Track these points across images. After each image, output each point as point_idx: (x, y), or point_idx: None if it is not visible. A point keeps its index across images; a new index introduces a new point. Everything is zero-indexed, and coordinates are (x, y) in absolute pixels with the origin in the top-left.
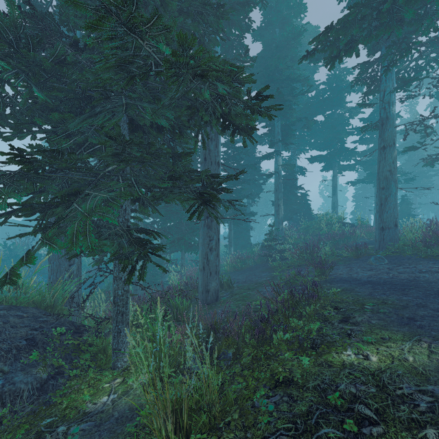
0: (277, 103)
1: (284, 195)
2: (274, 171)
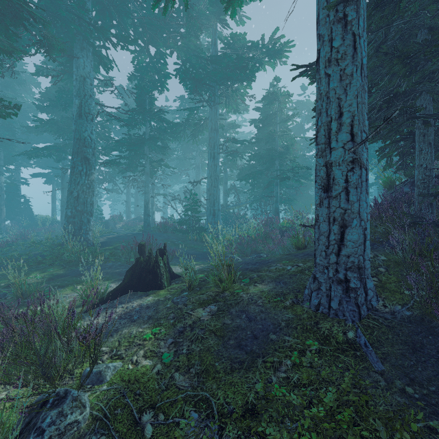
0: (0, 145)
1: (7, 201)
2: None
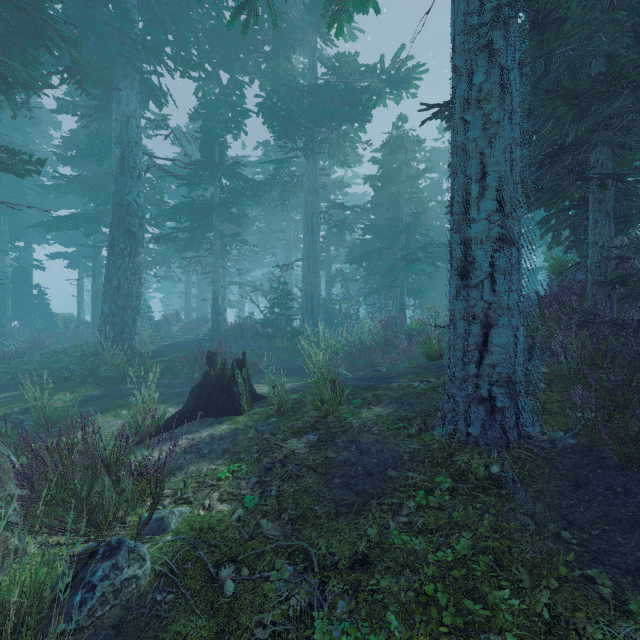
0: (5, 212)
1: (13, 293)
2: (0, 271)
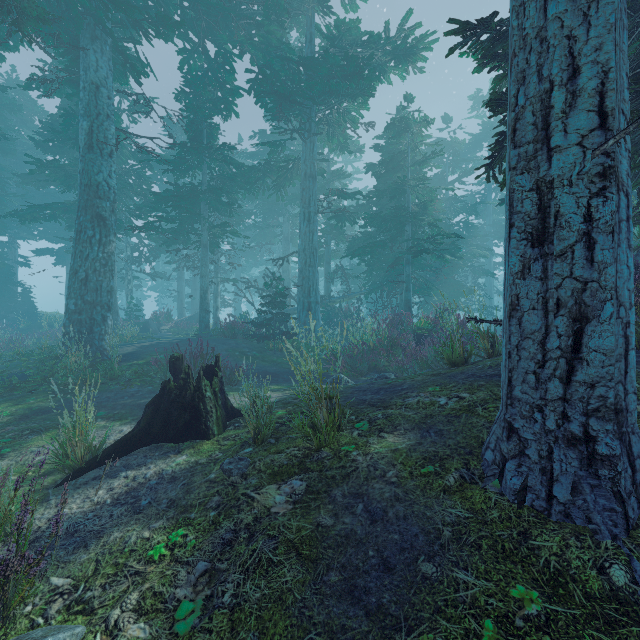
0: None
1: None
2: None
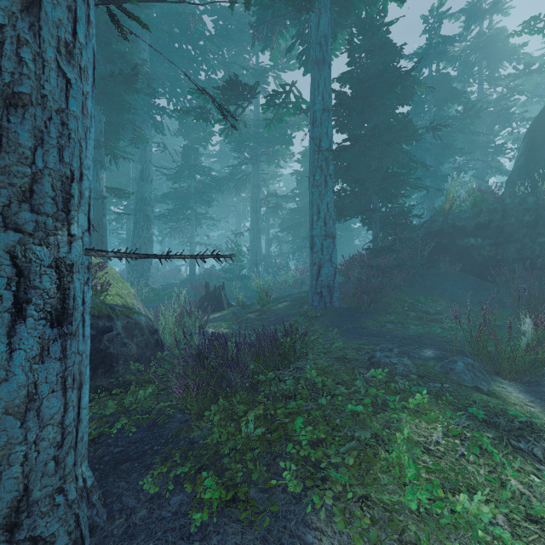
0: None
1: None
2: None
